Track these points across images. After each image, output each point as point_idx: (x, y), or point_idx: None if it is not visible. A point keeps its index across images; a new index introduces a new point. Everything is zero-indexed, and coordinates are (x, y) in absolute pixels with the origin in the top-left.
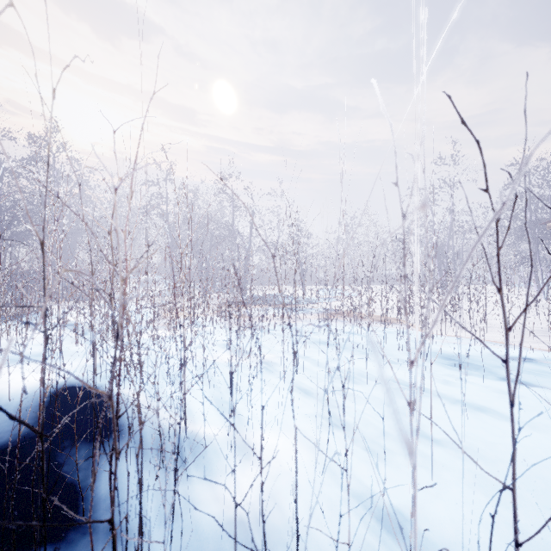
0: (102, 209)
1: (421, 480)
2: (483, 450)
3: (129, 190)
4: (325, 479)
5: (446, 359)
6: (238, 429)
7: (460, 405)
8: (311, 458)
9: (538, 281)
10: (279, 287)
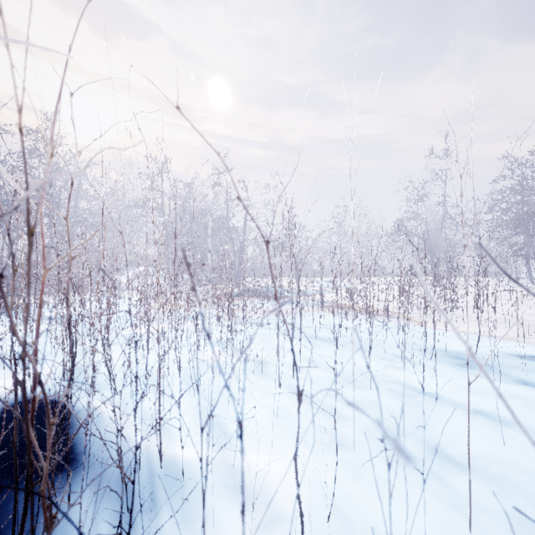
0: (4, 171)
1: (453, 528)
2: (523, 483)
3: (50, 144)
4: (331, 527)
5: (452, 358)
6: (225, 452)
7: (480, 418)
8: (313, 493)
9: (530, 274)
10: (276, 291)
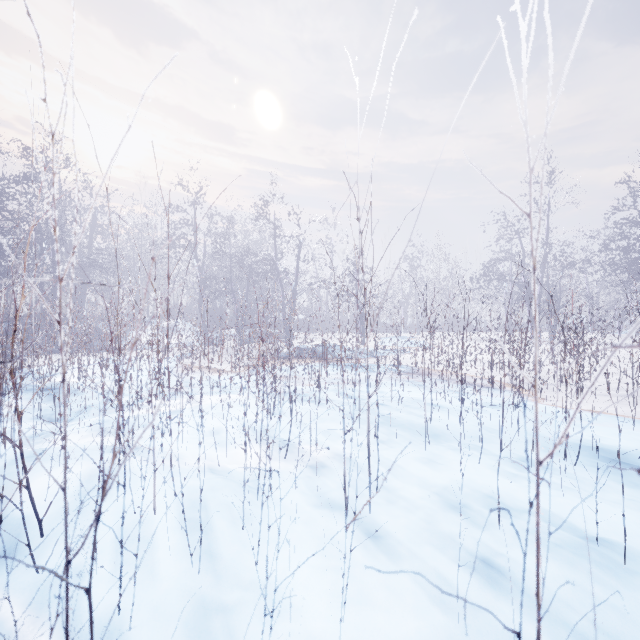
0: None
1: None
2: None
3: None
4: None
5: (606, 461)
6: None
7: None
8: None
9: None
10: None
